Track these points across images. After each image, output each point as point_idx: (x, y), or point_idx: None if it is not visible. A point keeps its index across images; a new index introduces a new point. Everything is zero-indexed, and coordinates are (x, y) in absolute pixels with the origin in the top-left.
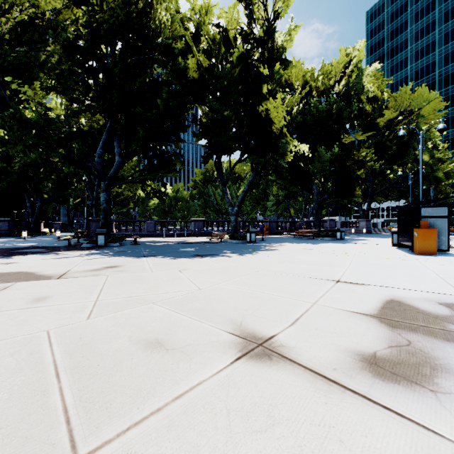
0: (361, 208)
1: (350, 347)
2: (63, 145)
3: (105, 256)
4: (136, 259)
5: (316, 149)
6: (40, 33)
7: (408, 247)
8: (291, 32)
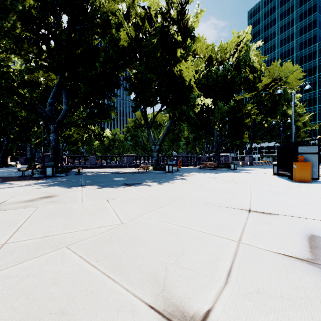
0: (246, 147)
1: None
2: (17, 94)
3: (47, 185)
4: (73, 188)
5: (216, 104)
6: None
7: (285, 176)
8: (199, 15)
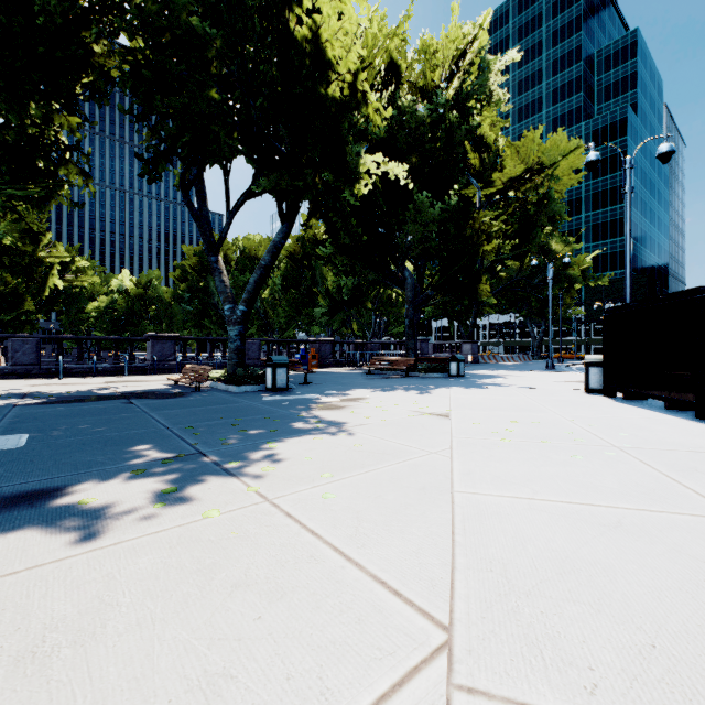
0: None
1: None
2: None
3: None
4: None
5: (410, 198)
6: None
7: (636, 399)
8: None
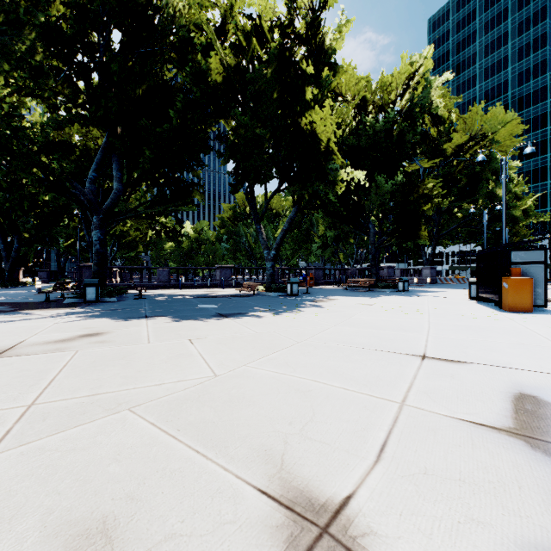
0: (424, 252)
1: (514, 533)
2: (37, 165)
3: (89, 317)
4: (132, 321)
5: (372, 178)
6: (7, 13)
7: (491, 302)
8: (344, 28)
